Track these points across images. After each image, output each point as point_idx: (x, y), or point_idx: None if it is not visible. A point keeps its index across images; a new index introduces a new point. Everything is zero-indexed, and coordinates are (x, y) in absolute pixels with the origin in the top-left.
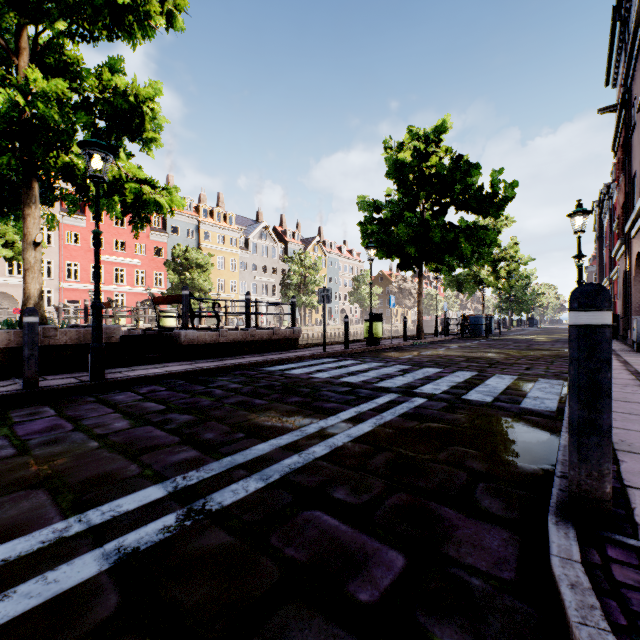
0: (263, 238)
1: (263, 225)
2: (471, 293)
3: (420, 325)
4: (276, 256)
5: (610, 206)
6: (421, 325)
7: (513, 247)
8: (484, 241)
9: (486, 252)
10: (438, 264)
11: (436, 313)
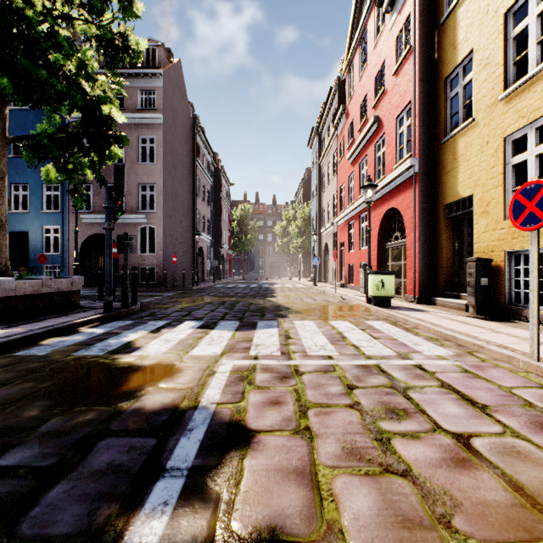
0: None
1: None
2: None
3: None
4: None
5: None
6: None
7: None
8: None
9: None
10: None
11: None
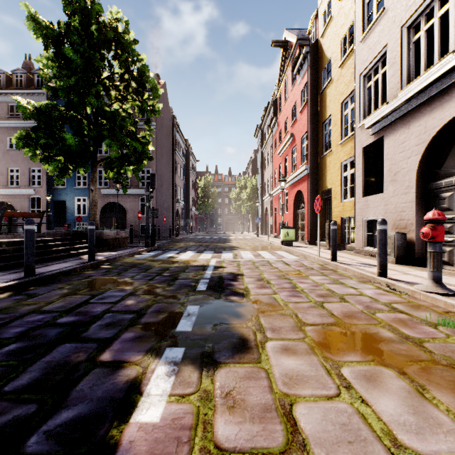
0: None
1: None
2: None
3: None
4: None
5: None
6: None
7: None
8: None
9: None
10: None
11: None
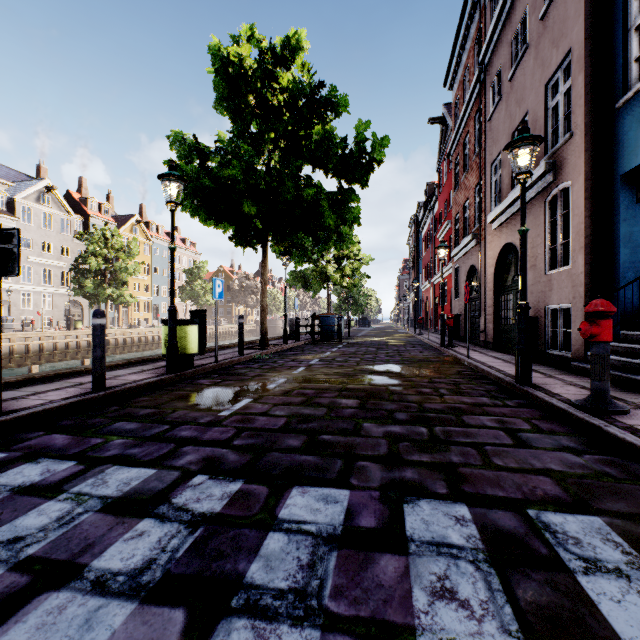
0: (45, 202)
1: (44, 184)
2: (317, 291)
3: (265, 328)
4: (69, 231)
5: (431, 216)
6: (266, 328)
7: (356, 246)
8: (350, 212)
9: (347, 233)
10: (290, 239)
11: (285, 311)
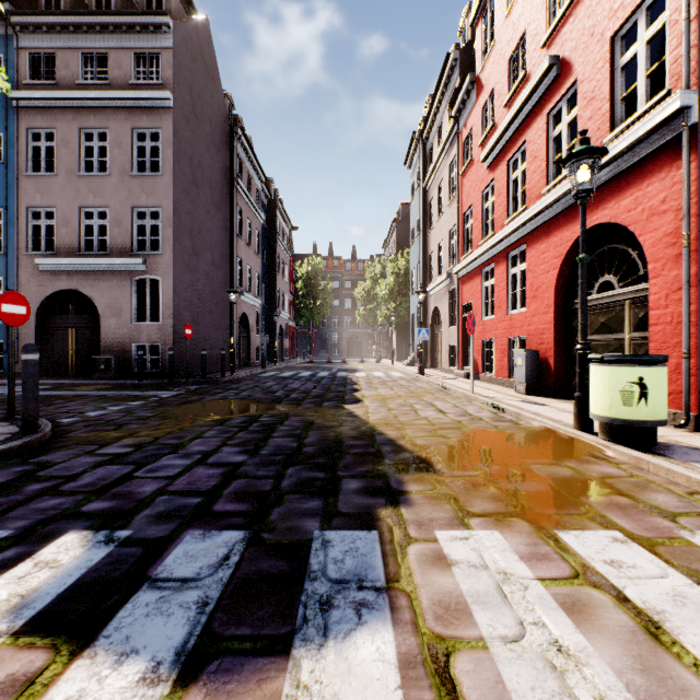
0: None
1: None
2: None
3: None
4: None
5: None
6: None
7: None
8: None
9: None
10: None
11: None
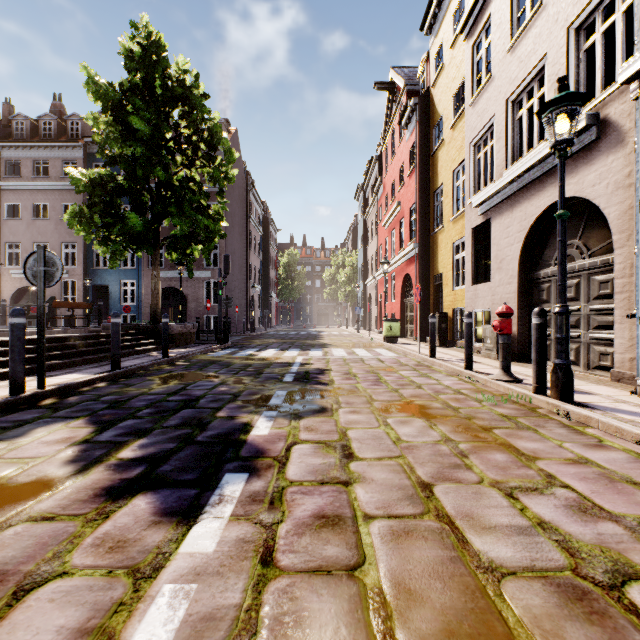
0: None
1: None
2: None
3: None
4: None
5: None
6: None
7: None
8: None
9: None
10: None
11: None
